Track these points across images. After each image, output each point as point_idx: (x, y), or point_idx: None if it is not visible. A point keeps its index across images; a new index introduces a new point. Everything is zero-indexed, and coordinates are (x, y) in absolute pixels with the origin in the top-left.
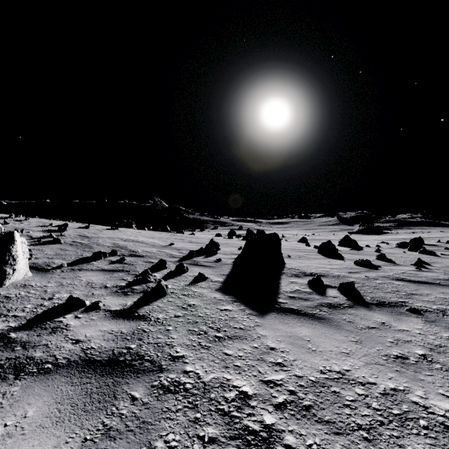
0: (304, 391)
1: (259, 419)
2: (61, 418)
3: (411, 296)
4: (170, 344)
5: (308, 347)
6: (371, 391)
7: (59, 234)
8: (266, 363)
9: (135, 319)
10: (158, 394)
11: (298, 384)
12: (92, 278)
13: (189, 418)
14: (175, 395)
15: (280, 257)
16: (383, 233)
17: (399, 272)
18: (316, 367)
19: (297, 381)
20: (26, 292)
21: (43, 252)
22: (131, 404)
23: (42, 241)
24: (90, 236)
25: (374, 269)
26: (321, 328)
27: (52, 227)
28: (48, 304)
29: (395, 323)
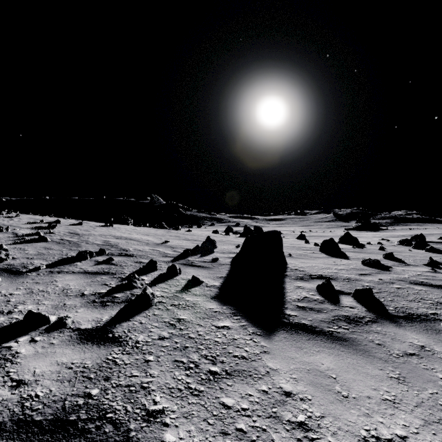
0: None
1: None
2: None
3: (441, 306)
4: (146, 386)
5: (336, 390)
6: None
7: (48, 231)
8: (282, 423)
9: (107, 343)
10: None
11: None
12: (69, 283)
13: None
14: None
15: (282, 257)
16: (380, 229)
17: (414, 274)
18: (355, 432)
19: None
20: None
21: (23, 252)
22: None
23: (27, 239)
24: (81, 234)
25: (385, 270)
26: (346, 356)
27: (42, 224)
28: (3, 321)
29: (437, 347)
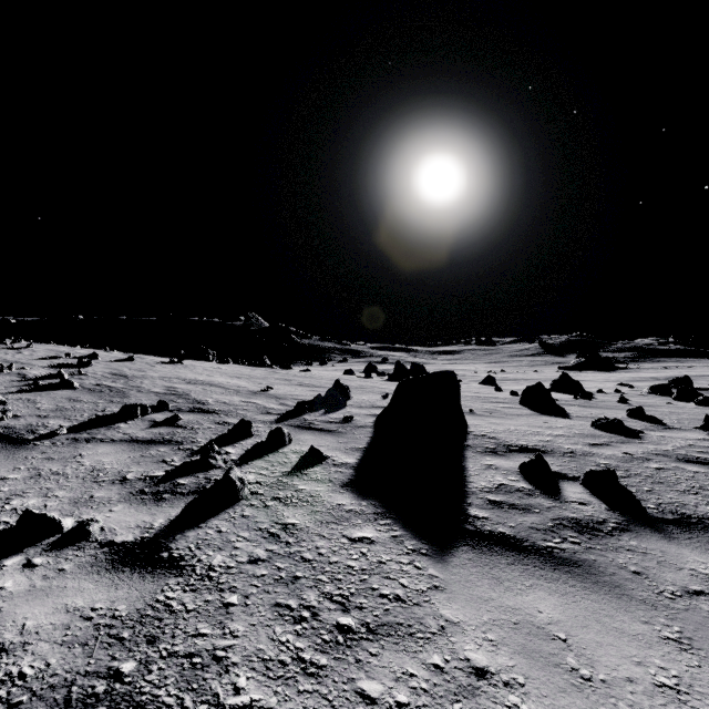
0: None
1: None
2: None
3: None
4: (223, 656)
5: (569, 666)
6: None
7: (76, 372)
8: None
9: (157, 570)
10: None
11: None
12: (104, 460)
13: None
14: None
15: (460, 415)
16: (616, 368)
17: (683, 444)
18: None
19: None
20: None
21: (33, 406)
22: None
23: (41, 385)
24: (131, 375)
25: (632, 436)
26: (581, 595)
27: (69, 360)
28: None
29: None
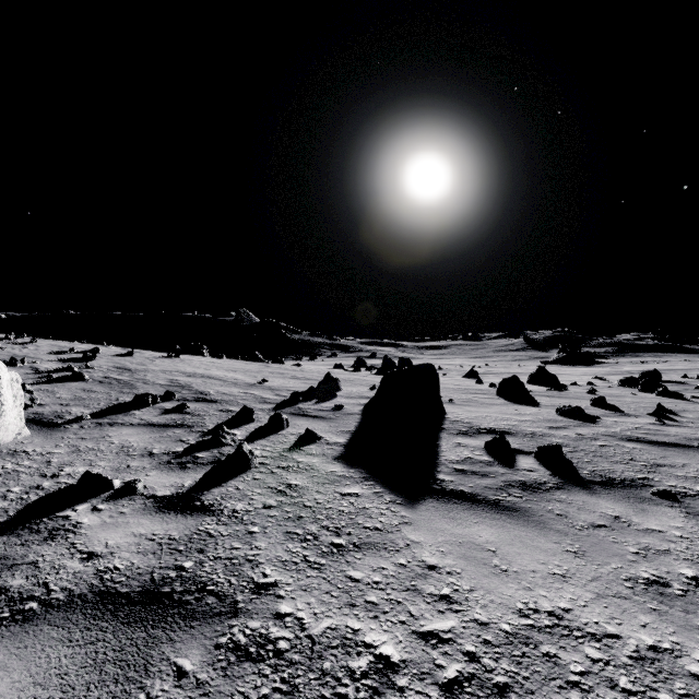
0: (494, 653)
1: None
2: None
3: (656, 468)
4: (253, 559)
5: (493, 564)
6: (614, 653)
7: (83, 366)
8: (422, 595)
9: (195, 512)
10: (227, 663)
11: (481, 638)
12: (129, 439)
13: None
14: (257, 665)
15: (439, 403)
16: (595, 363)
17: (631, 427)
18: (510, 605)
19: (480, 632)
20: (15, 463)
21: (53, 395)
22: (175, 685)
23: (54, 377)
24: (134, 369)
25: (589, 421)
26: (513, 528)
27: (73, 354)
28: (49, 486)
29: (637, 518)
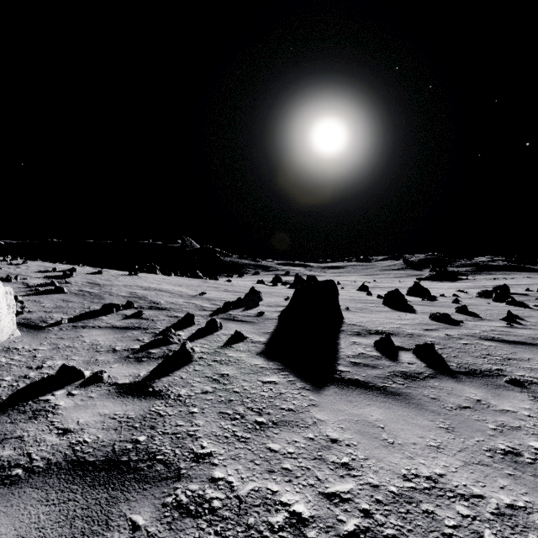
0: (384, 510)
1: None
2: None
3: (508, 361)
4: (193, 434)
5: (382, 438)
6: (479, 510)
7: (63, 281)
8: (326, 463)
9: (148, 397)
10: (172, 519)
11: (374, 498)
12: (98, 339)
13: None
14: (196, 520)
15: (338, 310)
16: (458, 279)
17: (487, 329)
18: (396, 471)
19: (372, 493)
20: (8, 358)
21: (39, 305)
22: (130, 537)
23: (40, 290)
24: (102, 284)
25: (455, 325)
26: (397, 408)
27: (55, 273)
28: (34, 376)
29: (494, 401)
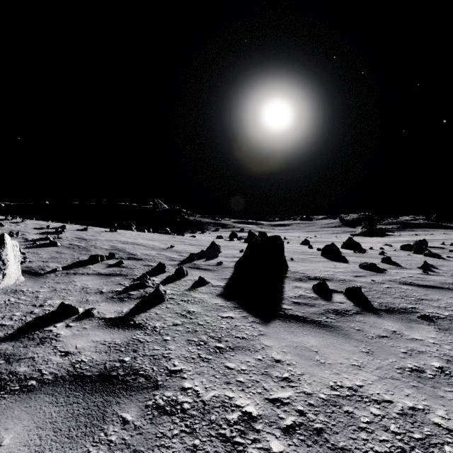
0: (314, 411)
1: (265, 446)
2: (41, 447)
3: (421, 301)
4: (167, 356)
5: (316, 359)
6: (388, 411)
7: (56, 237)
8: (271, 377)
9: (130, 328)
10: (153, 416)
11: (307, 402)
12: (87, 283)
13: (187, 445)
14: (171, 417)
15: (283, 260)
16: (386, 235)
17: (406, 276)
18: (325, 383)
19: (306, 399)
20: (16, 298)
21: (38, 256)
22: (122, 428)
23: (38, 244)
24: (88, 239)
25: (380, 272)
26: (329, 337)
27: (49, 229)
28: (38, 312)
29: (407, 332)
